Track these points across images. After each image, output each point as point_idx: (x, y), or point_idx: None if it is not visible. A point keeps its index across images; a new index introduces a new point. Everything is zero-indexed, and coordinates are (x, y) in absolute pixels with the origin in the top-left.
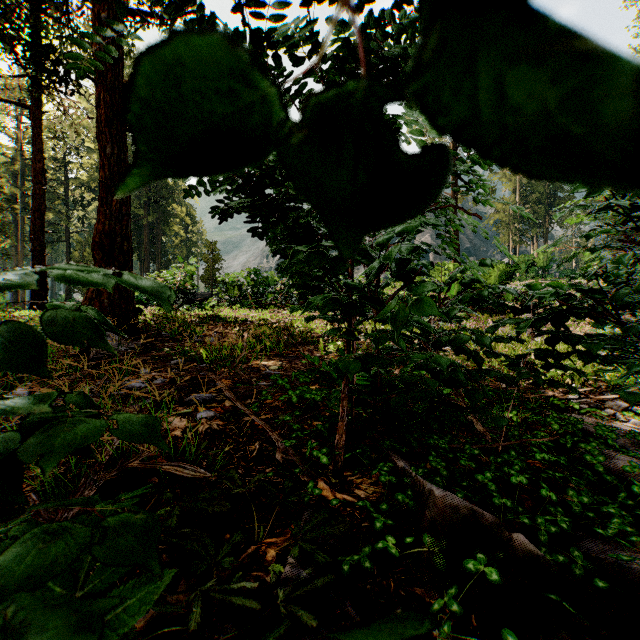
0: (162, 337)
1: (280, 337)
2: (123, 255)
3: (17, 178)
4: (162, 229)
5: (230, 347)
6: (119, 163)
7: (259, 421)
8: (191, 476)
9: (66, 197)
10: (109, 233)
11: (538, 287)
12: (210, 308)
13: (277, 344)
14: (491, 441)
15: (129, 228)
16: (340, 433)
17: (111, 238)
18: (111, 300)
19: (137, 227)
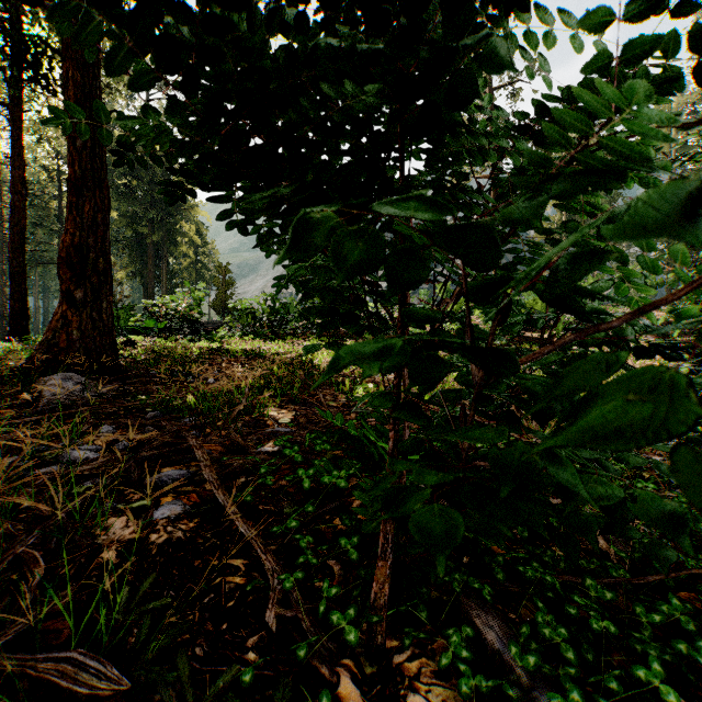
0: (149, 377)
1: (296, 376)
2: (98, 275)
3: (2, 191)
4: (168, 249)
5: (232, 390)
6: (93, 159)
7: (247, 530)
8: (87, 691)
9: (59, 213)
10: (80, 247)
11: (686, 316)
12: (218, 339)
13: (291, 387)
14: (617, 561)
15: (107, 241)
16: (380, 581)
17: (82, 253)
18: (82, 331)
19: (140, 247)
